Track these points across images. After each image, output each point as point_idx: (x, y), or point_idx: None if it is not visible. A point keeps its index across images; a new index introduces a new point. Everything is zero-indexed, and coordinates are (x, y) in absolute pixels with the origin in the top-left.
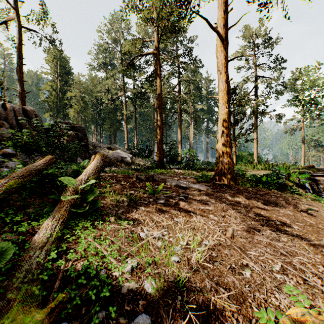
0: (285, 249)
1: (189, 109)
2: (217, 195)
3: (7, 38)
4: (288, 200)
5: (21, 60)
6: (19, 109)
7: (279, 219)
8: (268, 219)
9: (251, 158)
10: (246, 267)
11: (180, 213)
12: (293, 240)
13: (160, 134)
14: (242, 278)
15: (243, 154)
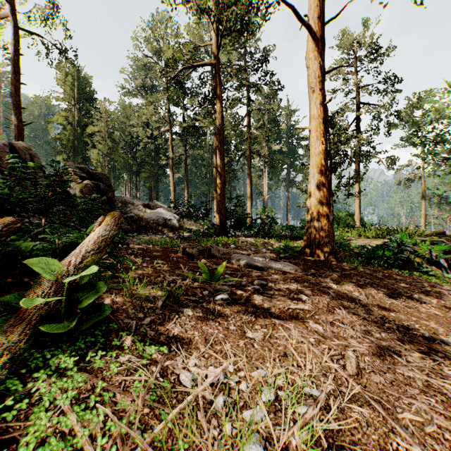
0: None
1: (262, 150)
2: (313, 281)
3: None
4: (425, 288)
5: (17, 77)
6: (6, 145)
7: (424, 326)
8: (407, 326)
9: (351, 220)
10: None
11: (257, 320)
12: None
13: (221, 185)
14: None
15: (340, 214)
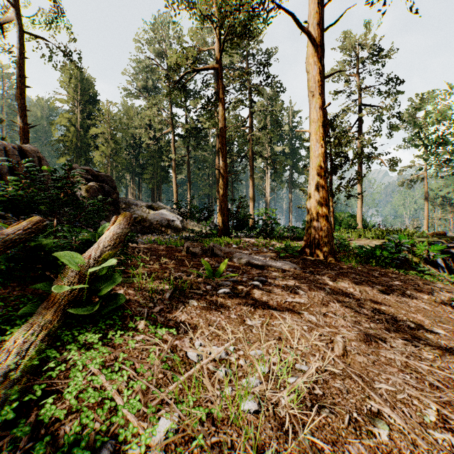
0: (434, 374)
1: (265, 152)
2: (311, 278)
3: (3, 49)
4: (418, 285)
5: (22, 80)
6: (15, 148)
7: (412, 319)
8: (395, 318)
9: (353, 221)
10: (378, 418)
11: (256, 311)
12: (443, 357)
13: (223, 187)
14: (375, 443)
15: (342, 215)
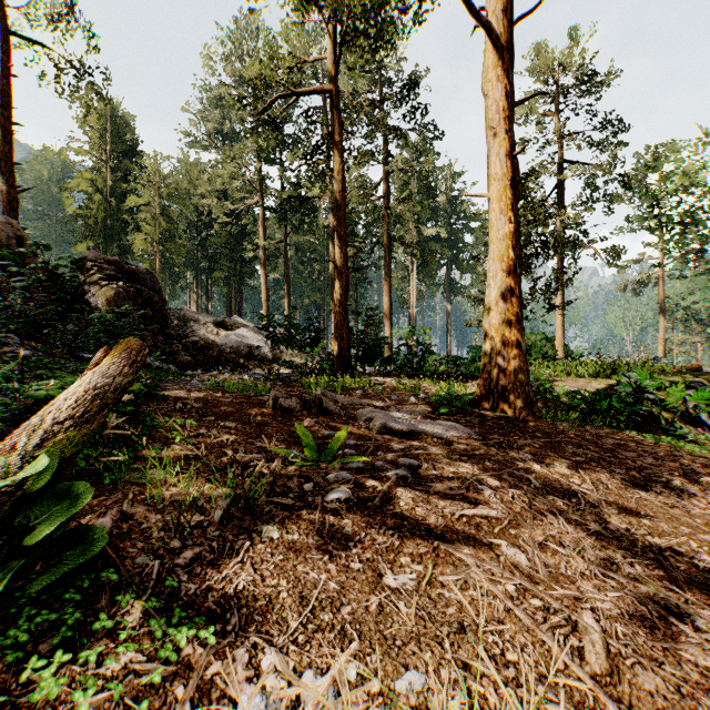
0: None
1: (408, 236)
2: (499, 457)
3: None
4: (689, 467)
5: (7, 112)
6: None
7: (706, 546)
8: (677, 548)
9: (550, 347)
10: None
11: (405, 545)
12: None
13: (341, 291)
14: None
15: (532, 338)
